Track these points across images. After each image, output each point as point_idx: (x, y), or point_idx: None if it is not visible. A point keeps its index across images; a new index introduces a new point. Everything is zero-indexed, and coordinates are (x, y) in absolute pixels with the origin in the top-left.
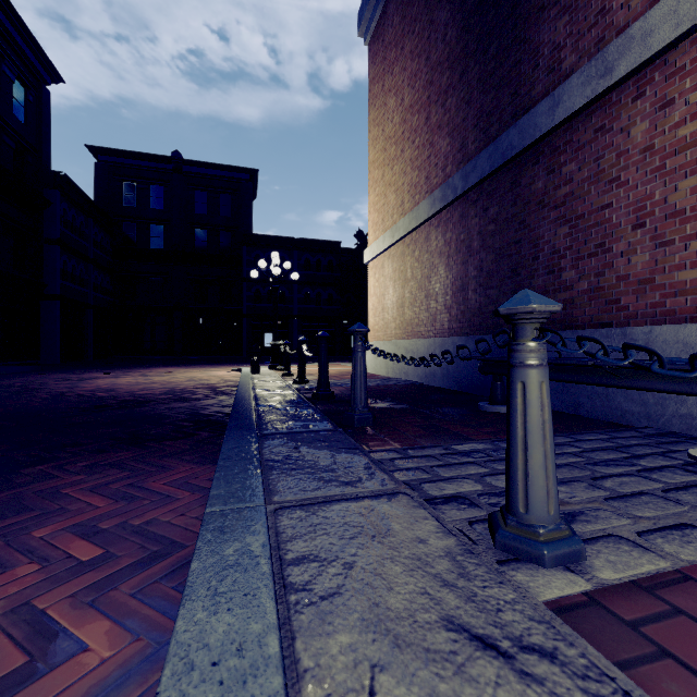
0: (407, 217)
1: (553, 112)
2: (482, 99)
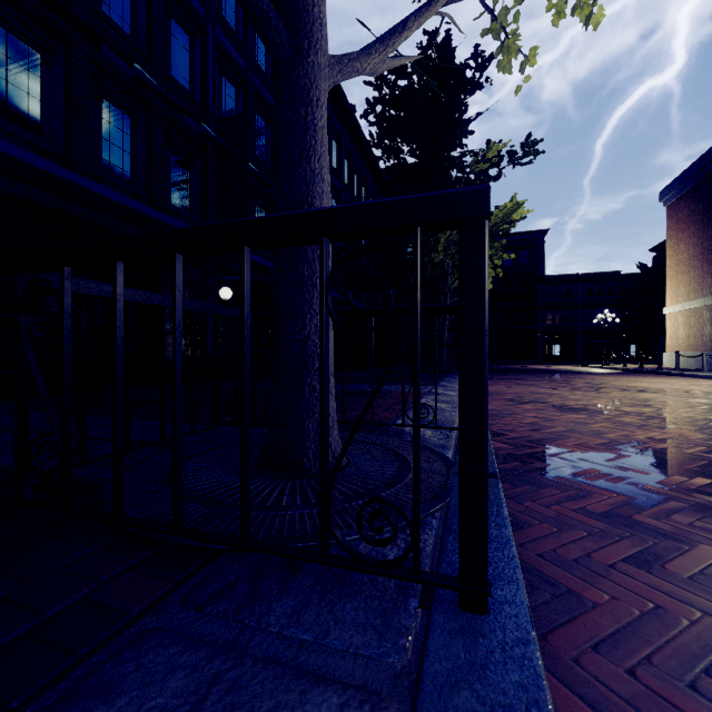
0: (691, 302)
1: None
2: None
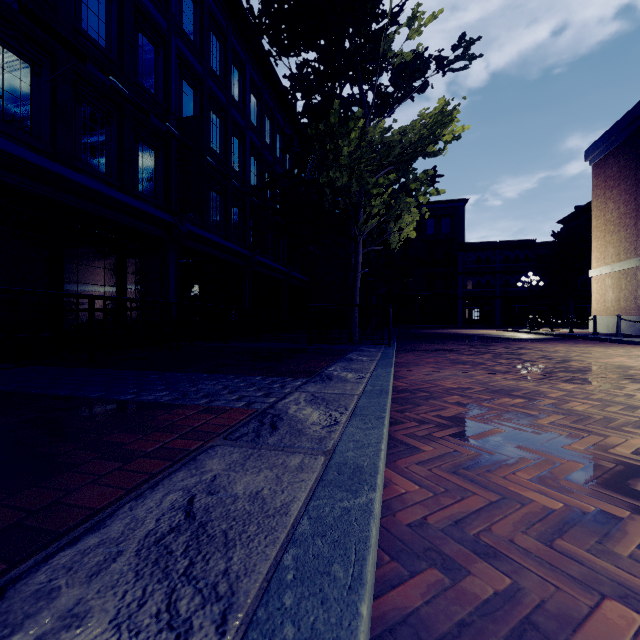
0: (622, 263)
1: None
2: None
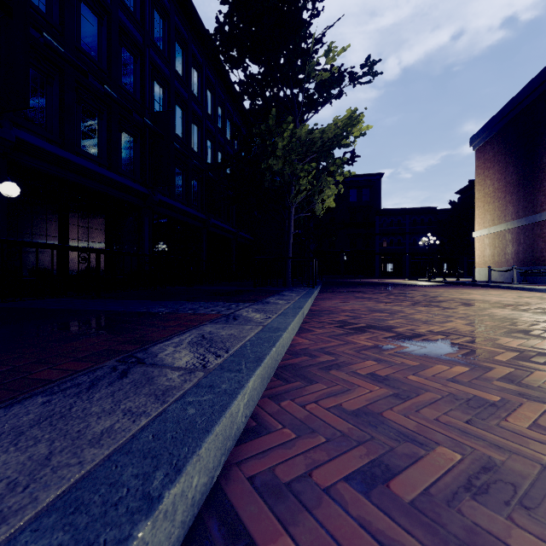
0: (496, 226)
1: (540, 218)
2: (524, 203)
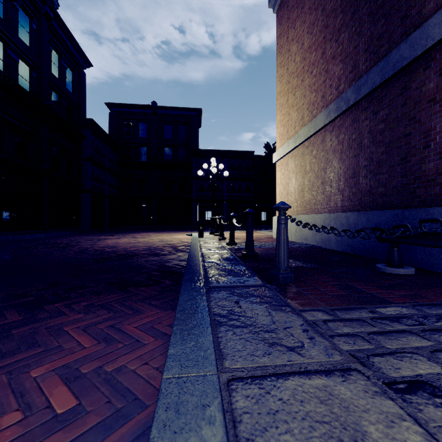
0: (307, 127)
1: None
2: (373, 28)
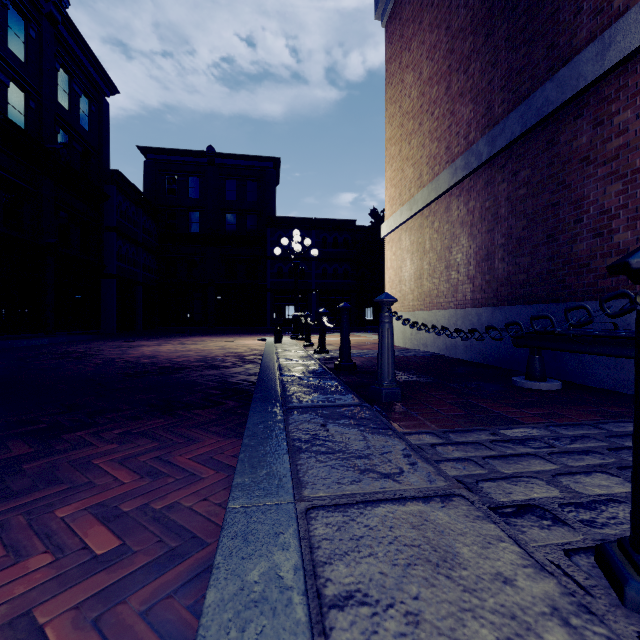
0: (426, 189)
1: (603, 57)
2: (511, 58)
